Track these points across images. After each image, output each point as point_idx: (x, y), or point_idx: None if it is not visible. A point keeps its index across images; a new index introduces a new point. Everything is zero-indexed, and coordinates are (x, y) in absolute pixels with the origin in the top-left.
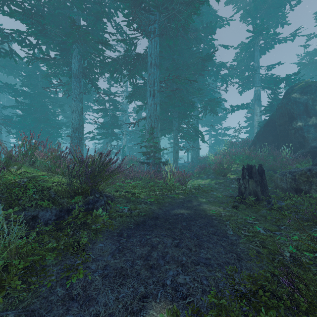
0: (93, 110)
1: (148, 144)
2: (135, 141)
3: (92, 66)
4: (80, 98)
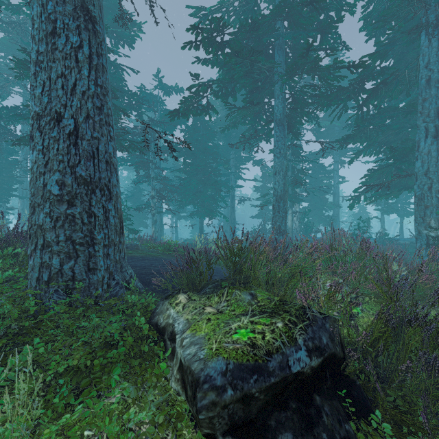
0: (254, 162)
1: (423, 221)
2: (308, 201)
3: (304, 105)
4: (285, 153)
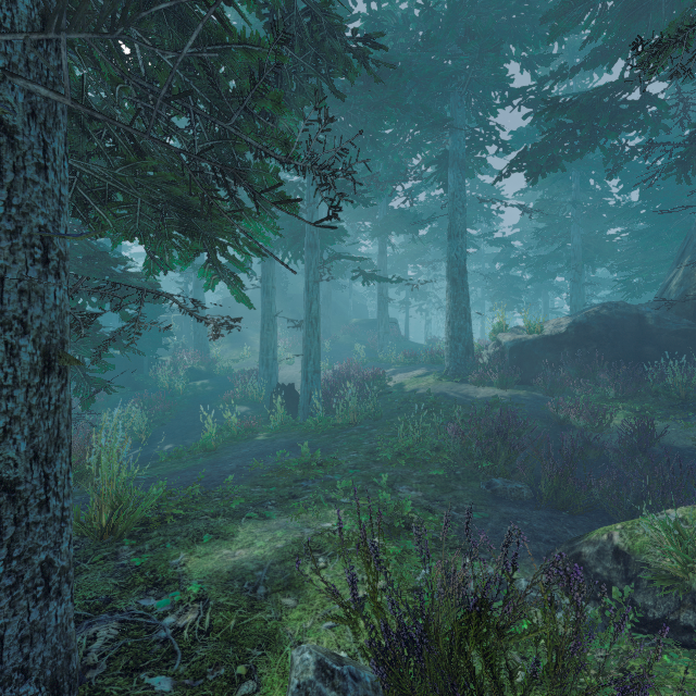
0: None
1: None
2: None
3: None
4: None
